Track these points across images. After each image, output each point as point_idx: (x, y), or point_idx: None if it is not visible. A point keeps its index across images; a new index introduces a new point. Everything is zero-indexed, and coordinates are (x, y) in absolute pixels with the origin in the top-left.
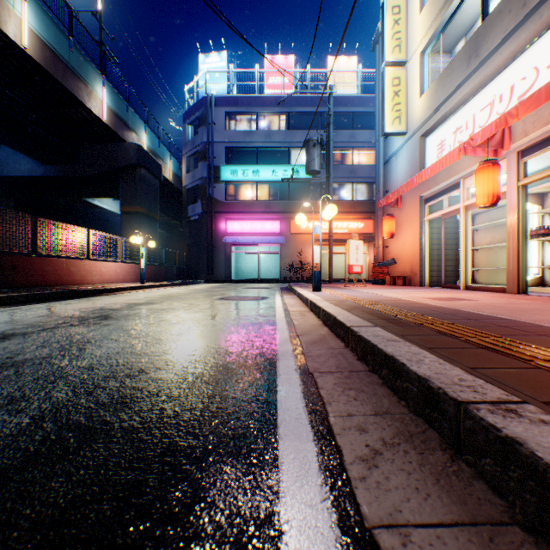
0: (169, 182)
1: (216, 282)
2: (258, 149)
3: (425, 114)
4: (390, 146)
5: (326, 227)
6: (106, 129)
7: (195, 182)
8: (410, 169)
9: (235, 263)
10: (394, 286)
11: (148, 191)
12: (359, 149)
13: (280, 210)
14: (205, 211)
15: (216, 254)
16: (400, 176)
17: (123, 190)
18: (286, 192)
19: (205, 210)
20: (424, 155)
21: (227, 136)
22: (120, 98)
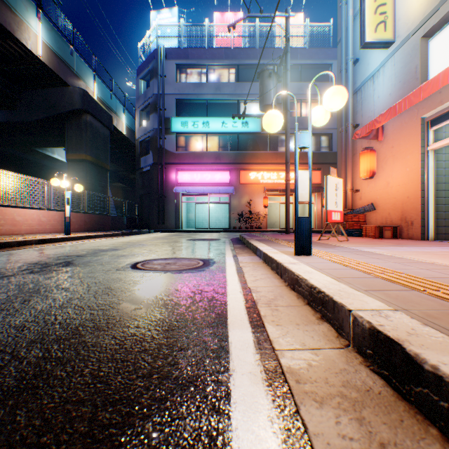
0: (123, 136)
1: (165, 231)
2: (208, 102)
3: (435, 0)
4: (362, 70)
5: (275, 177)
6: (47, 70)
7: (147, 134)
8: (400, 87)
9: (187, 213)
10: (382, 239)
11: (95, 139)
12: (307, 101)
13: (230, 160)
14: (156, 162)
15: (166, 204)
16: (380, 101)
17: (68, 137)
18: (235, 144)
19: (156, 160)
20: (426, 63)
21: (177, 88)
22: (62, 38)
